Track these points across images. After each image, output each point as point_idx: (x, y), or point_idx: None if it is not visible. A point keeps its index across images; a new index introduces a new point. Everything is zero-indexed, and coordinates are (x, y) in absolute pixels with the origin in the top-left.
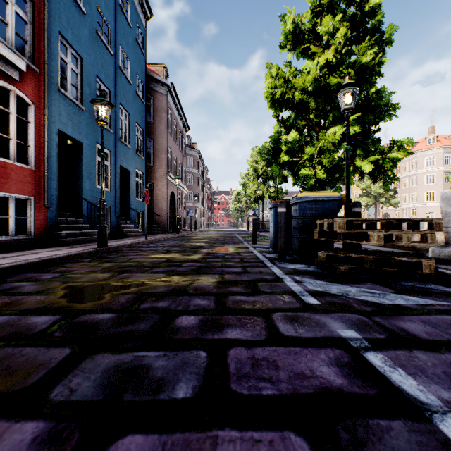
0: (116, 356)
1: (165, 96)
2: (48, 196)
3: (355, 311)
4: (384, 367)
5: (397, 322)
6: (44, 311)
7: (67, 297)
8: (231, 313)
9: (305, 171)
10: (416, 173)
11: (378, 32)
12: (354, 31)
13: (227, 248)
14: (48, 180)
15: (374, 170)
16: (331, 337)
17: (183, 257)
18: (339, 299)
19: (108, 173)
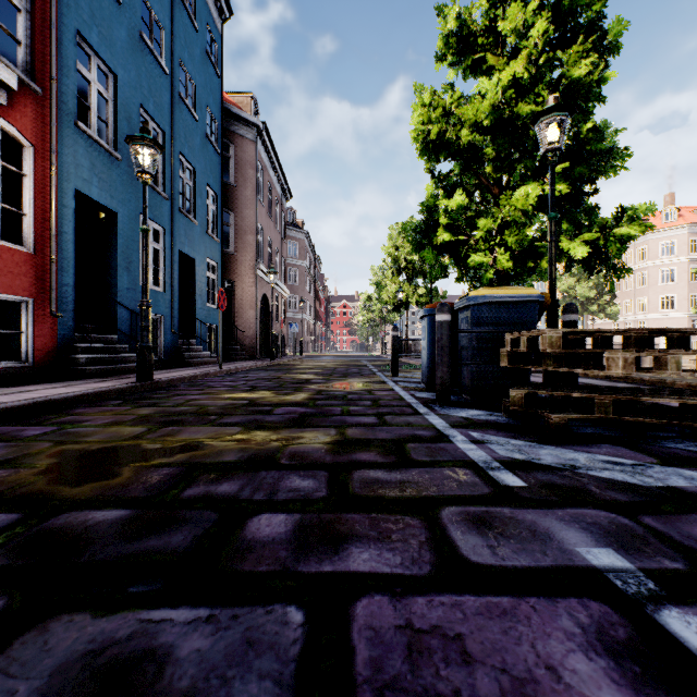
0: (99, 623)
1: (254, 142)
2: (58, 297)
3: (600, 504)
4: None
5: (694, 529)
6: None
7: (50, 473)
8: (358, 507)
9: (478, 257)
10: (646, 266)
11: (597, 31)
12: (557, 29)
13: (351, 383)
14: (58, 271)
15: (590, 256)
16: (570, 567)
17: (277, 398)
18: (561, 478)
19: (161, 263)
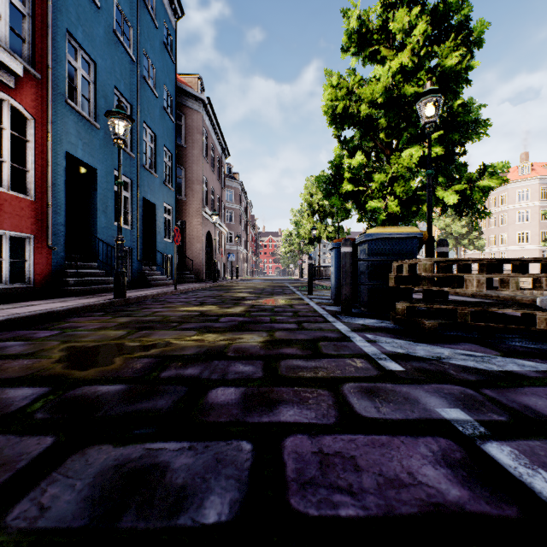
0: (119, 450)
1: (200, 113)
2: (53, 234)
3: (455, 381)
4: (518, 468)
5: (518, 397)
6: (28, 381)
7: (63, 362)
8: (285, 383)
9: (374, 203)
10: (506, 209)
11: (465, 29)
12: (434, 28)
13: (276, 299)
14: (53, 214)
15: (460, 202)
16: (429, 419)
17: (221, 310)
18: (429, 365)
19: (129, 207)
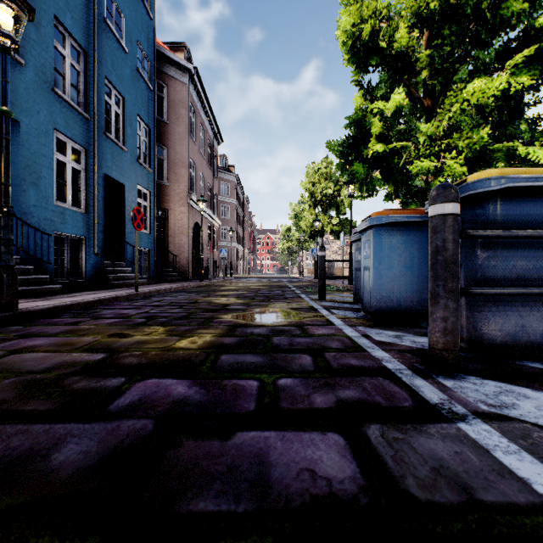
0: None
1: (186, 85)
2: None
3: None
4: None
5: None
6: None
7: None
8: None
9: (424, 162)
10: None
11: None
12: None
13: (275, 310)
14: None
15: None
16: None
17: (162, 344)
18: None
19: (82, 184)
